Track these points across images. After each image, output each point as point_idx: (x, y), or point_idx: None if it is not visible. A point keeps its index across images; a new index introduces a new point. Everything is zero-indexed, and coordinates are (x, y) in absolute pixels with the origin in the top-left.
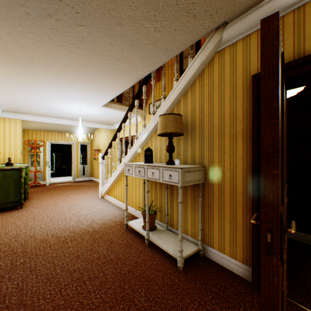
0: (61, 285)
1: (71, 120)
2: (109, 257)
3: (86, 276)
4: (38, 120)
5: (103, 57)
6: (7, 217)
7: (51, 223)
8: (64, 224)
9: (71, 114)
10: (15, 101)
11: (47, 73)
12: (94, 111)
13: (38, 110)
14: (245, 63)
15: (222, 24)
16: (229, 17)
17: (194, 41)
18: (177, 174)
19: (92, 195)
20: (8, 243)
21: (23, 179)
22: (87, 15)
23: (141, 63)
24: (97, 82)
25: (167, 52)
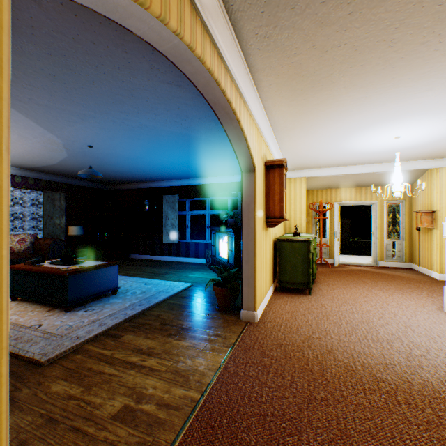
0: None
1: (372, 164)
2: None
3: None
4: (324, 174)
5: None
6: (295, 302)
7: (353, 336)
8: (379, 351)
9: (374, 154)
10: (301, 153)
11: (350, 84)
12: (428, 132)
13: (326, 159)
14: None
15: None
16: None
17: None
18: None
19: (421, 301)
20: (300, 346)
21: (310, 254)
22: None
23: None
24: None
25: None
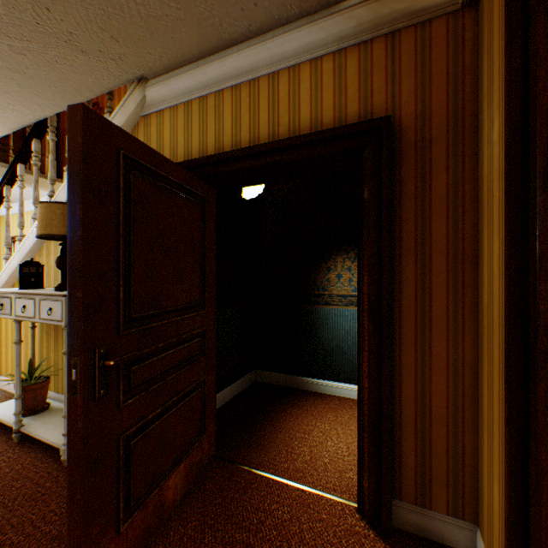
0: None
1: None
2: None
3: None
4: None
5: None
6: None
7: None
8: None
9: None
10: None
11: None
12: None
13: None
14: (173, 144)
15: (143, 77)
16: (146, 72)
17: (105, 88)
18: (61, 306)
19: None
20: None
21: None
22: None
23: (9, 97)
24: None
25: (60, 93)
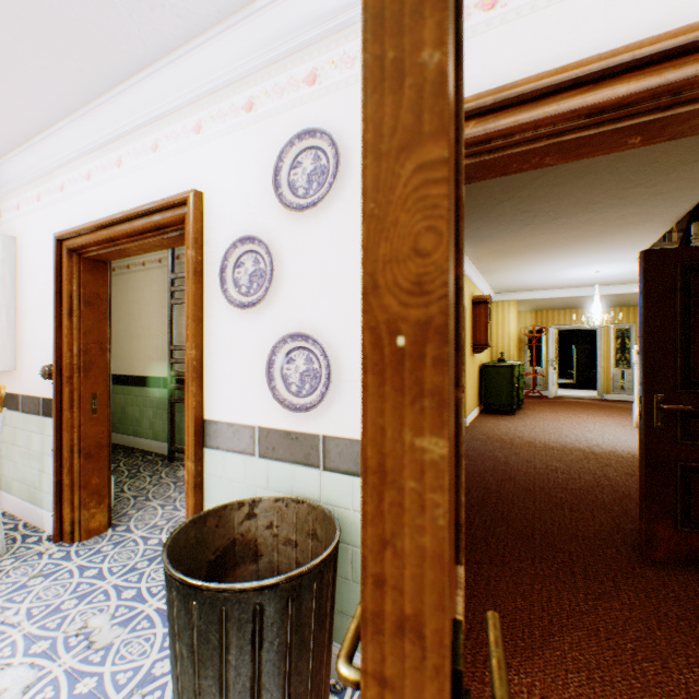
0: (535, 467)
1: (587, 287)
2: (592, 471)
3: (559, 471)
4: (535, 298)
5: (593, 224)
6: (498, 419)
7: (540, 433)
8: (555, 438)
9: (583, 281)
10: (506, 282)
11: (535, 253)
12: (623, 268)
13: (534, 285)
14: None
15: None
16: None
17: None
18: None
19: (619, 421)
20: (498, 435)
21: (513, 379)
22: (558, 213)
23: (657, 209)
24: (602, 242)
25: (694, 188)
